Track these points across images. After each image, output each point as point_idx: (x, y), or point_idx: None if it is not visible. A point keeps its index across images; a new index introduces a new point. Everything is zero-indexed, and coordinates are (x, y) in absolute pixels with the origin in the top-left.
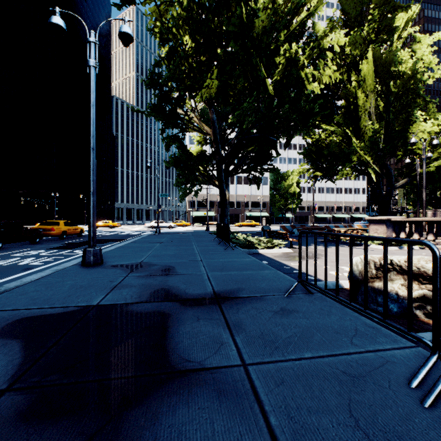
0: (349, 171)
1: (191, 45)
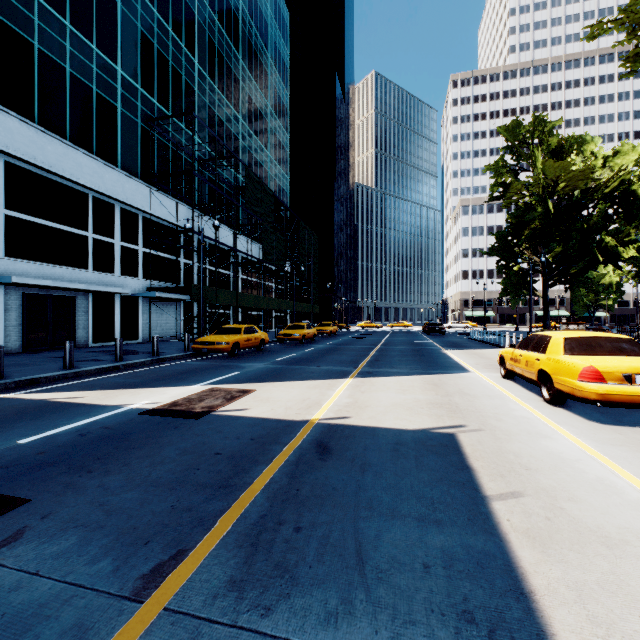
0: None
1: (539, 224)
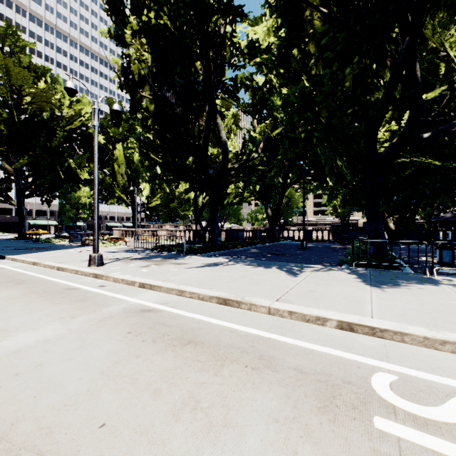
0: (114, 202)
1: (6, 130)
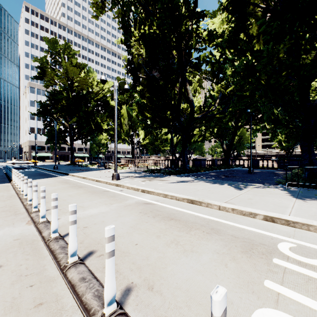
0: (121, 142)
1: (65, 103)
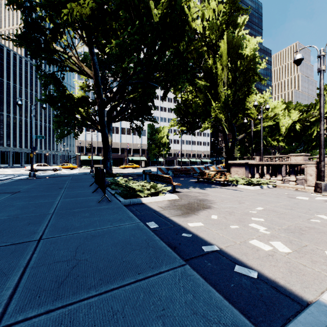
0: (208, 126)
1: None
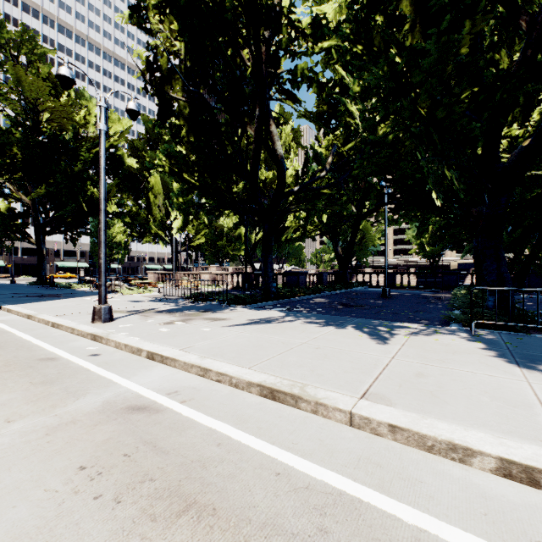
0: (150, 239)
1: (20, 153)
